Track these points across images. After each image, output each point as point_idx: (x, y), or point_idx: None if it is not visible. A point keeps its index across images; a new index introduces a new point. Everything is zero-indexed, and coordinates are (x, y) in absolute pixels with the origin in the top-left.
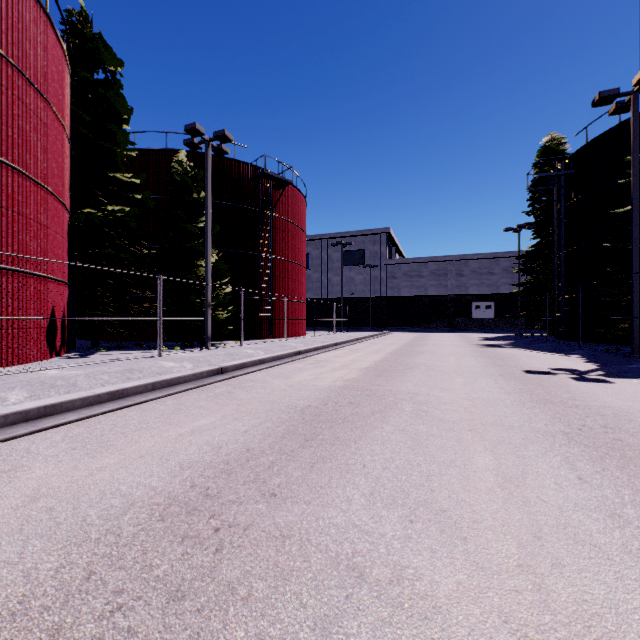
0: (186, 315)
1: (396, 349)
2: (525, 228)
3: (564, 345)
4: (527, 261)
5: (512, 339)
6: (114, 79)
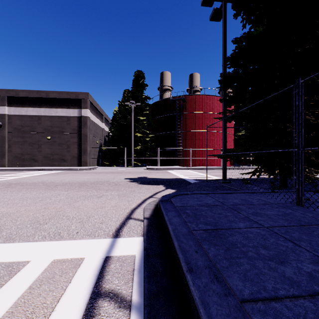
0: None
1: None
2: None
3: None
4: None
5: None
6: None
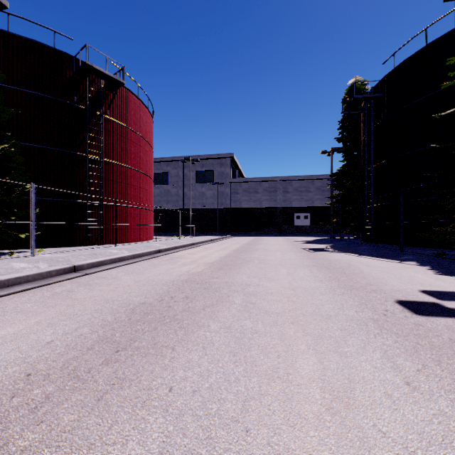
0: None
1: (223, 256)
2: (336, 151)
3: (382, 248)
4: (338, 178)
5: (330, 242)
6: None
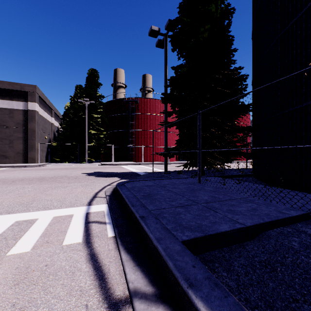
0: None
1: None
2: None
3: None
4: None
5: None
6: None
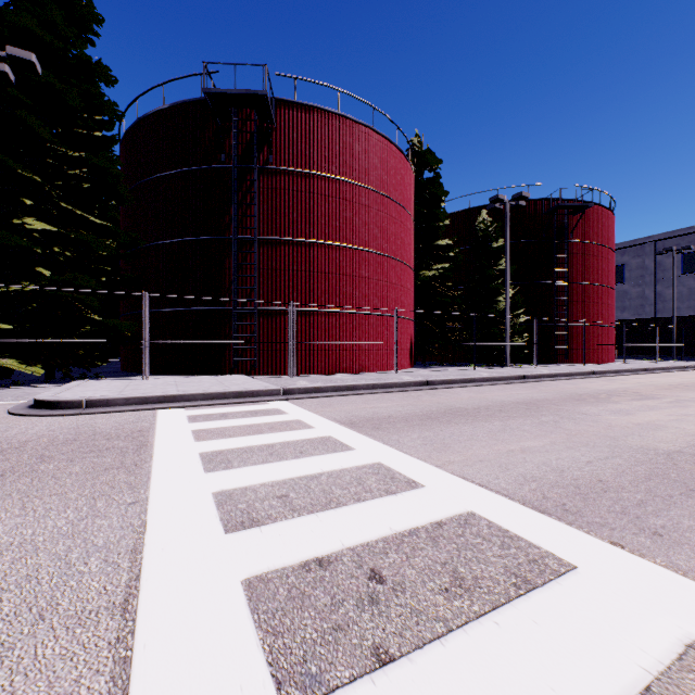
0: (487, 341)
1: None
2: None
3: None
4: None
5: None
6: (436, 175)
